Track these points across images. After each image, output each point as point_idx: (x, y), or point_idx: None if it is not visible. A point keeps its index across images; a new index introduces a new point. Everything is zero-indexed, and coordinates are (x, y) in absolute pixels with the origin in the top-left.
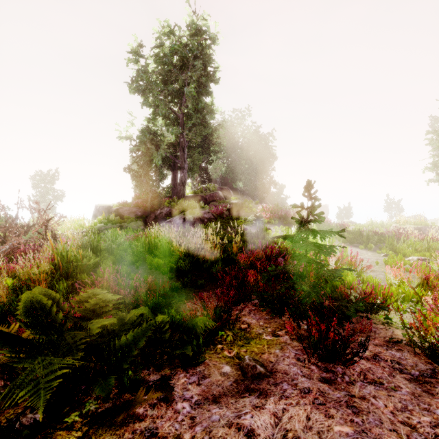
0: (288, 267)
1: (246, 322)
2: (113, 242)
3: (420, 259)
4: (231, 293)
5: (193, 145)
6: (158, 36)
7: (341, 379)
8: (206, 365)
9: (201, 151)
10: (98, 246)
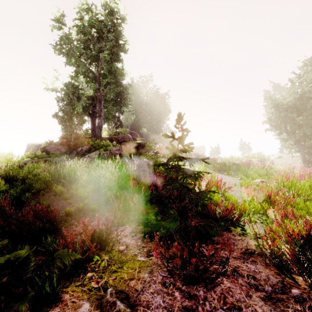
0: (162, 191)
1: (126, 243)
2: (30, 173)
3: (262, 181)
4: (111, 217)
5: (109, 99)
6: (79, 11)
7: (202, 308)
8: (64, 304)
9: (115, 104)
10: (14, 177)
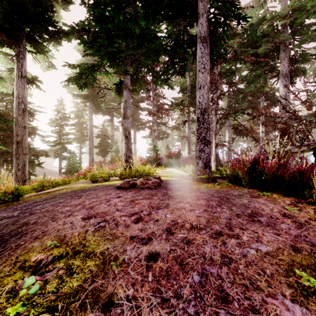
0: None
1: None
2: None
3: None
4: None
5: None
6: None
7: None
8: None
9: None
10: None
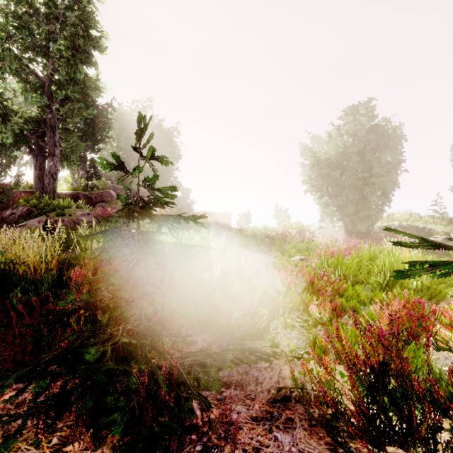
0: (104, 294)
1: (8, 429)
2: None
3: (302, 259)
4: None
5: (74, 128)
6: None
7: None
8: None
9: (85, 138)
10: None
